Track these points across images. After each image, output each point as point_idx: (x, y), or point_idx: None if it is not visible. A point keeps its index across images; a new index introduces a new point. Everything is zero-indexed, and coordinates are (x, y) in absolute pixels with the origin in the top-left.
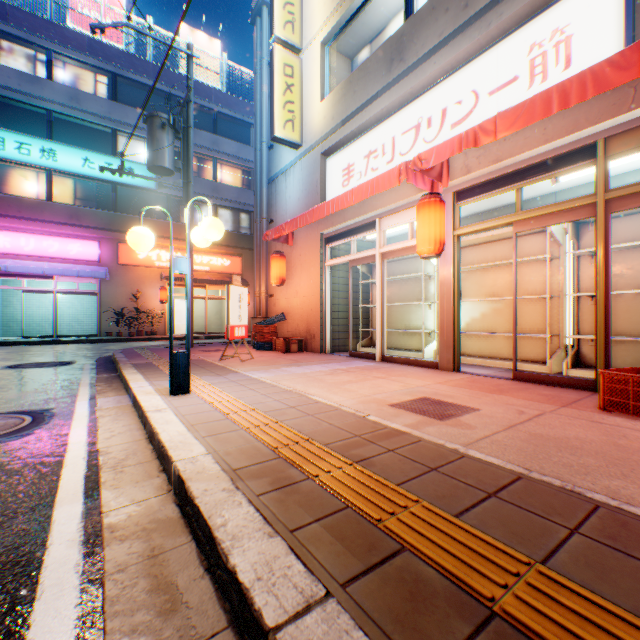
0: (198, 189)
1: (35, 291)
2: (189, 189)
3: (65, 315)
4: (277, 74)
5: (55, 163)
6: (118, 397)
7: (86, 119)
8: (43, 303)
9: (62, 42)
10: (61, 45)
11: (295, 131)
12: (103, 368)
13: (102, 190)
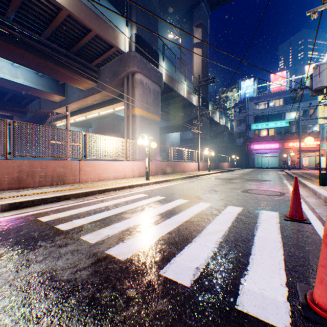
0: (310, 120)
1: (263, 157)
2: (298, 135)
3: (269, 162)
4: (318, 110)
5: (267, 127)
6: (282, 172)
7: (274, 113)
8: (264, 159)
9: (269, 97)
10: (269, 98)
11: (324, 121)
12: (280, 171)
13: (278, 129)
